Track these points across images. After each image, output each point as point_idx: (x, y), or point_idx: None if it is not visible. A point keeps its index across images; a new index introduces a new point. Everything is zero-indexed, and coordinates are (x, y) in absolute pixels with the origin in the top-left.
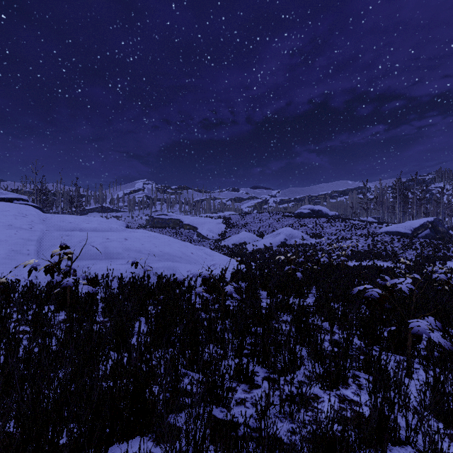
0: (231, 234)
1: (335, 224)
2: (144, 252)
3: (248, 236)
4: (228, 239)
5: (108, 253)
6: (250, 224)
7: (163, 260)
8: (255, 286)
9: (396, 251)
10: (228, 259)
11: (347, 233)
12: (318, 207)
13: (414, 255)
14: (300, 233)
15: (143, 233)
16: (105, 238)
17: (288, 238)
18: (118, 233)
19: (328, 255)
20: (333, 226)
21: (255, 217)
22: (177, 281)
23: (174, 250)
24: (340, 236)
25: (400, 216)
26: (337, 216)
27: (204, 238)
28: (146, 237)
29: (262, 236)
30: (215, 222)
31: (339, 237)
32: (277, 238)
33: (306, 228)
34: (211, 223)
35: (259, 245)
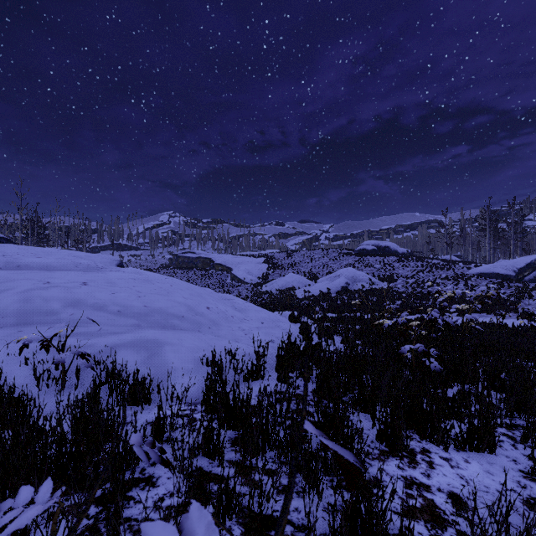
0: (275, 277)
1: (409, 263)
2: (111, 308)
3: (296, 279)
4: (272, 283)
5: (28, 311)
6: (299, 263)
7: (144, 324)
8: (347, 415)
9: (505, 300)
10: (272, 316)
11: (428, 275)
12: (385, 242)
13: (534, 306)
14: (366, 275)
15: (127, 274)
16: (44, 281)
17: (350, 282)
18: (80, 272)
19: (412, 305)
20: (406, 267)
21: (306, 255)
22: (144, 387)
23: (173, 304)
24: (419, 279)
25: (490, 253)
26: (410, 254)
27: (241, 282)
28: (128, 280)
29: (315, 279)
30: (255, 262)
31: (418, 280)
32: (336, 281)
33: (372, 269)
34: (250, 263)
35: (312, 291)
